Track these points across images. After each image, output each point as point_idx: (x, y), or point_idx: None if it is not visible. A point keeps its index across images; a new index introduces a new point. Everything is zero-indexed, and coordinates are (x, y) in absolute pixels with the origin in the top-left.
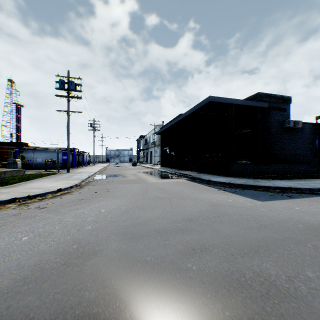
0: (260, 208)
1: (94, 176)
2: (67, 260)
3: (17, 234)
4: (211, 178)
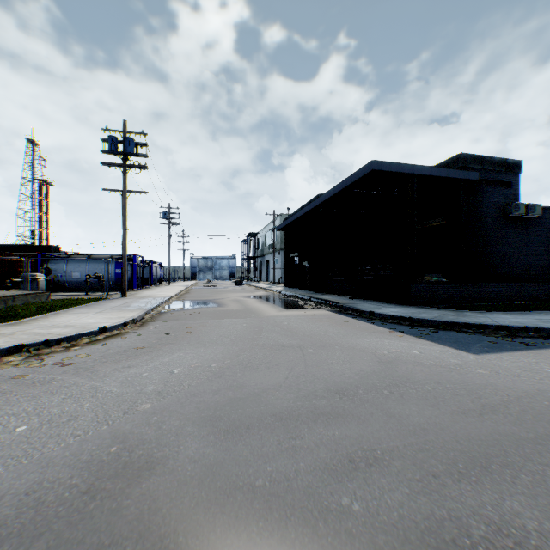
0: (474, 368)
1: (168, 303)
2: (93, 481)
3: (9, 420)
4: (375, 309)
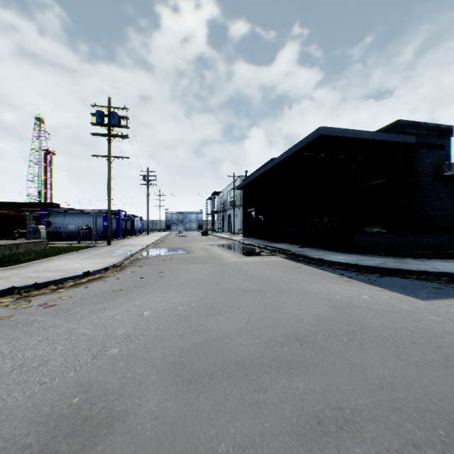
0: (426, 314)
1: (145, 250)
2: (48, 441)
3: None
4: (323, 256)
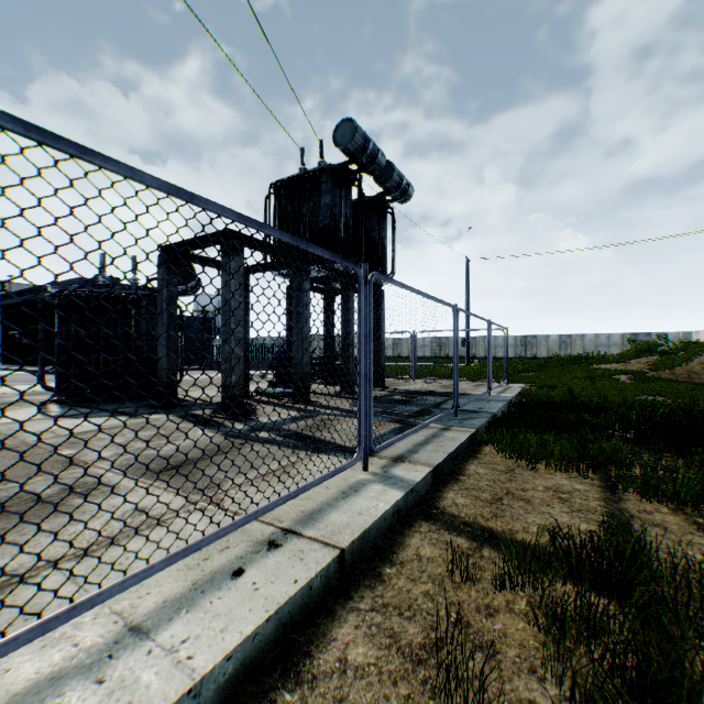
0: None
1: None
2: None
3: None
4: None
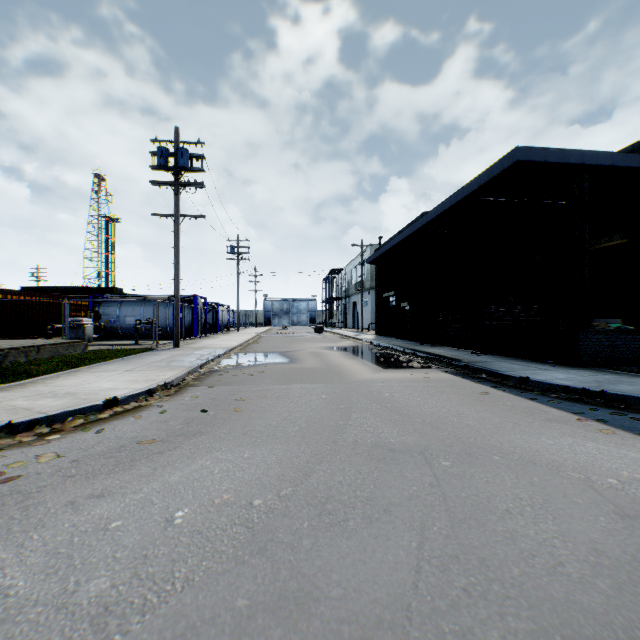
0: None
1: (227, 357)
2: None
3: None
4: (525, 372)
